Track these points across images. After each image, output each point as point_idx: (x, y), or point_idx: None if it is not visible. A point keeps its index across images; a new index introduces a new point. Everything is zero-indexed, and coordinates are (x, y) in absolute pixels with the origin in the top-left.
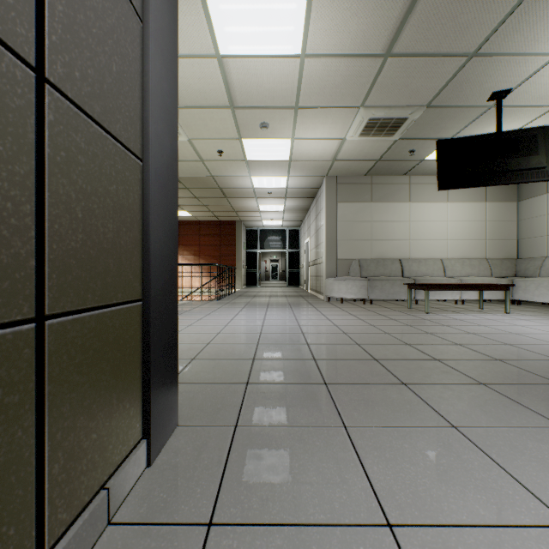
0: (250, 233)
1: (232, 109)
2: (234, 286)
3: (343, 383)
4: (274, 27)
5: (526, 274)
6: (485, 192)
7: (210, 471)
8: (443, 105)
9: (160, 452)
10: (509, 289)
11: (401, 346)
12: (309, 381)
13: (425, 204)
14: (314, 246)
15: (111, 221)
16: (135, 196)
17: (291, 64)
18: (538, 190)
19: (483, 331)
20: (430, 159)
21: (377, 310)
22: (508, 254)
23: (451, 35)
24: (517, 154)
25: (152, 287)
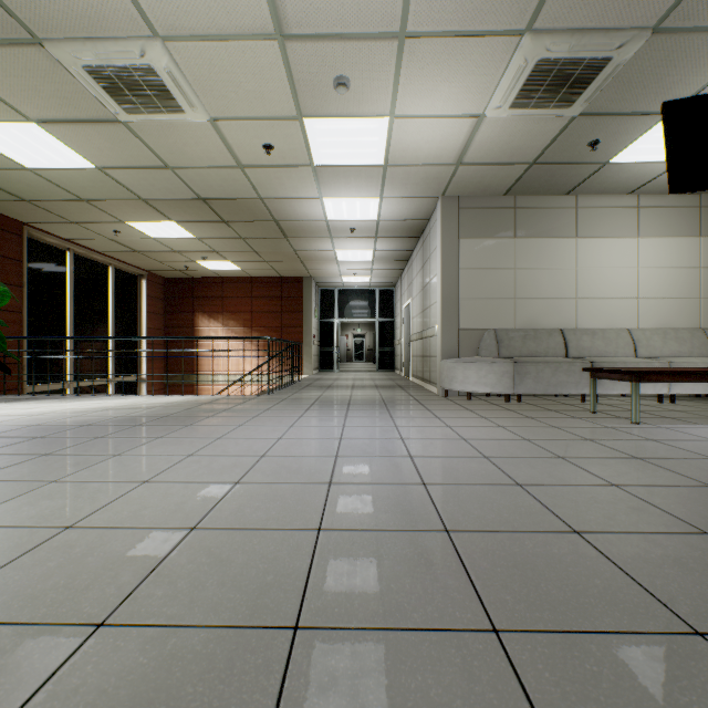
0: (325, 296)
1: (281, 42)
2: (299, 370)
3: None
4: None
5: None
6: (698, 221)
7: None
8: (684, 28)
9: None
10: None
11: (699, 543)
12: None
13: (600, 241)
14: (419, 311)
15: None
16: None
17: None
18: None
19: None
20: (619, 160)
21: (540, 417)
22: None
23: None
24: None
25: None
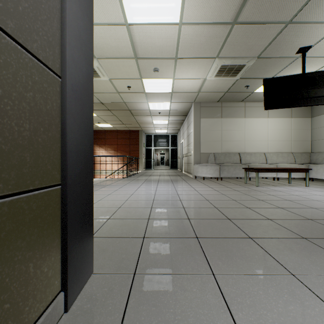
0: (148, 137)
1: (136, 59)
2: (138, 169)
3: (209, 237)
4: (162, 4)
5: (316, 162)
6: (291, 112)
7: (112, 317)
8: (267, 57)
9: (76, 298)
10: (308, 171)
11: (244, 209)
12: (185, 235)
13: (254, 119)
14: (186, 145)
15: (28, 122)
16: (54, 103)
17: (173, 29)
18: (323, 111)
19: (295, 198)
20: (258, 91)
21: (226, 184)
22: (305, 150)
23: (276, 9)
24: (315, 87)
25: (68, 175)
